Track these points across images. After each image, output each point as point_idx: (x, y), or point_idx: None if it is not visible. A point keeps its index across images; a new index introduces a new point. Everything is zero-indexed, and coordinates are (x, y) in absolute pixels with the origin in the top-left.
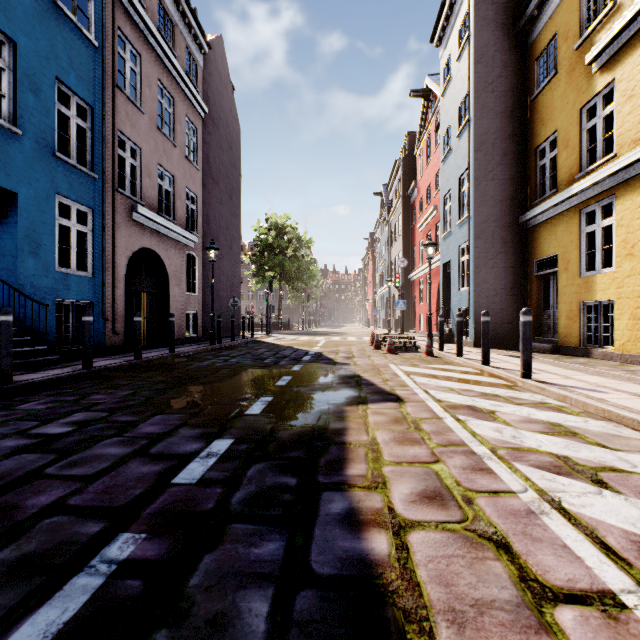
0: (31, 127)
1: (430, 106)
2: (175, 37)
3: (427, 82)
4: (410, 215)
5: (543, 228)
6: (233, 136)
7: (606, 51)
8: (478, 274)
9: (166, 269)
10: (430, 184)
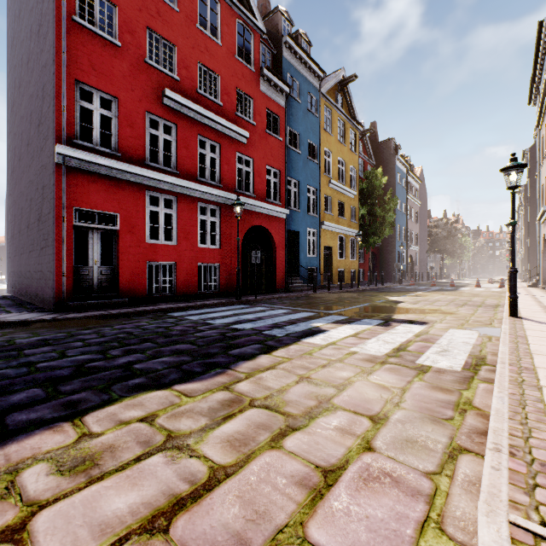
0: (401, 239)
1: None
2: (414, 190)
3: None
4: None
5: None
6: (424, 199)
7: None
8: (530, 259)
9: (412, 259)
10: None
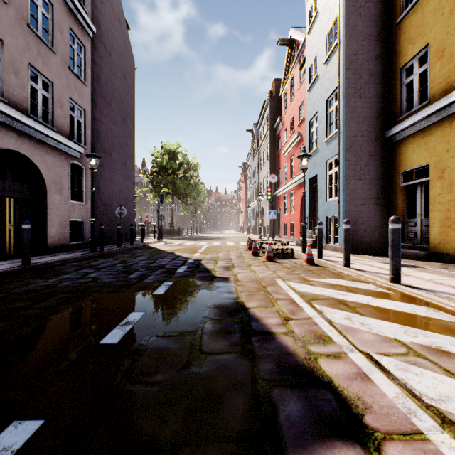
0: None
1: (293, 54)
2: None
3: (291, 33)
4: (276, 144)
5: (411, 140)
6: (127, 67)
7: None
8: (348, 185)
9: (42, 175)
10: (293, 117)
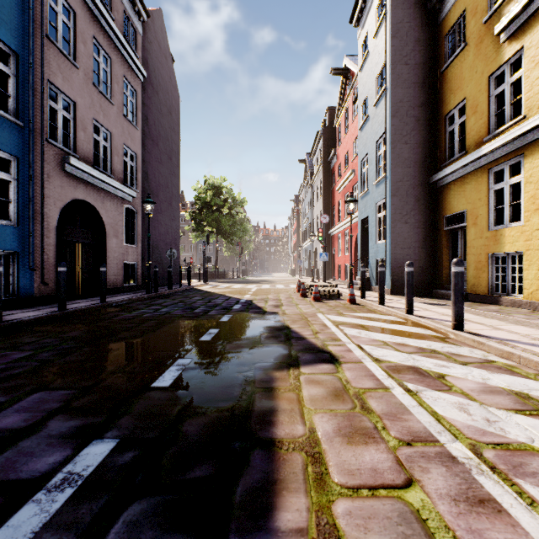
0: None
1: (348, 83)
2: (112, 0)
3: (345, 62)
4: (330, 179)
5: (452, 187)
6: (172, 102)
7: (515, 21)
8: (394, 228)
9: (103, 221)
10: (348, 151)
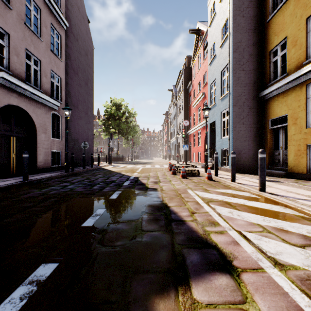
0: None
1: (200, 39)
2: None
3: (198, 25)
4: (188, 99)
5: (276, 99)
6: (88, 48)
7: None
8: (235, 128)
9: (33, 121)
10: (200, 81)
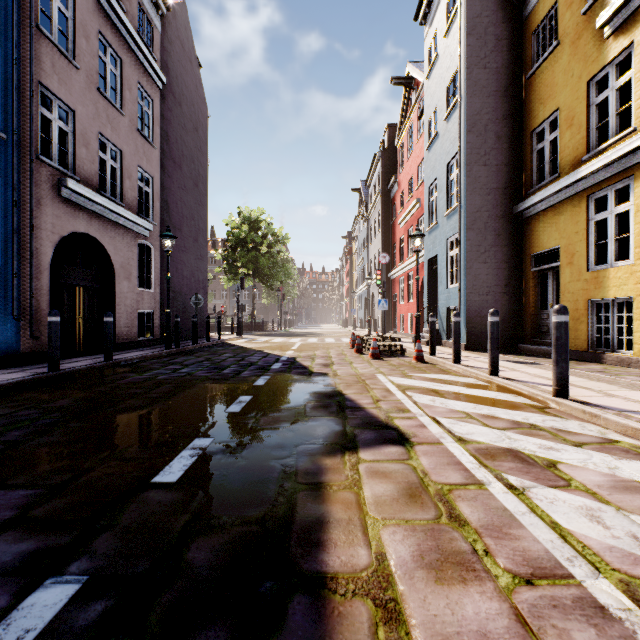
0: None
1: (412, 95)
2: None
3: (409, 69)
4: (390, 211)
5: (542, 218)
6: (199, 117)
7: (623, 10)
8: (470, 269)
9: (111, 260)
10: (412, 177)
